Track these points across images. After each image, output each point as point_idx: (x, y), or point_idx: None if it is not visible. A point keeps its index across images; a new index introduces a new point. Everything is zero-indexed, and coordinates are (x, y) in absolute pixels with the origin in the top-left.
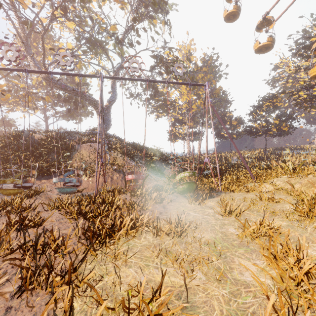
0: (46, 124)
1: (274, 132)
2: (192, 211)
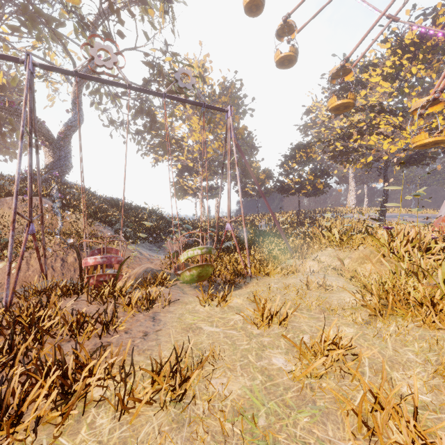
0: None
1: (309, 190)
2: (207, 322)
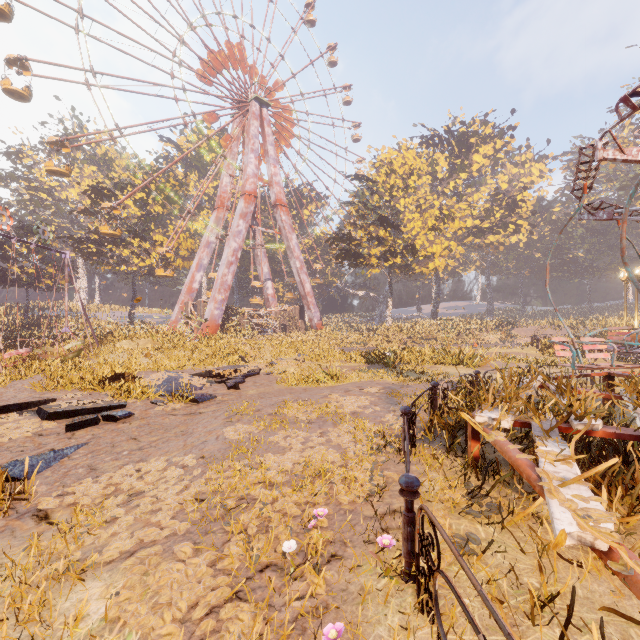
0: None
1: (46, 284)
2: None
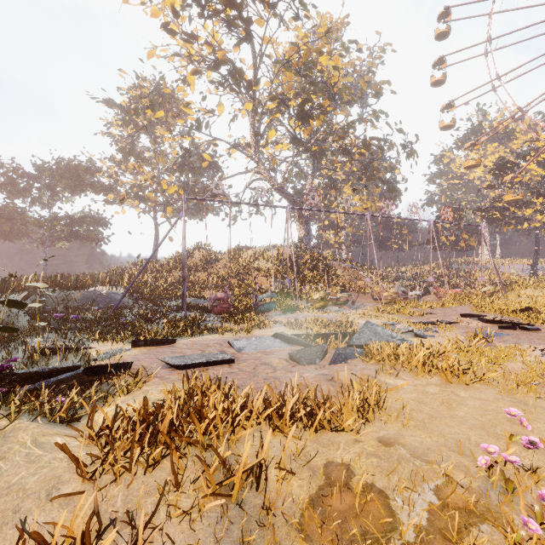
0: (156, 224)
1: (461, 246)
2: None
